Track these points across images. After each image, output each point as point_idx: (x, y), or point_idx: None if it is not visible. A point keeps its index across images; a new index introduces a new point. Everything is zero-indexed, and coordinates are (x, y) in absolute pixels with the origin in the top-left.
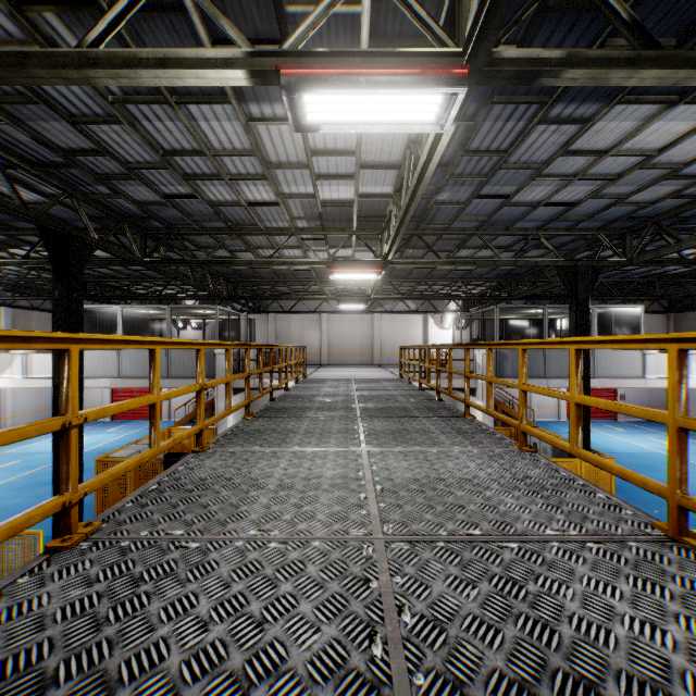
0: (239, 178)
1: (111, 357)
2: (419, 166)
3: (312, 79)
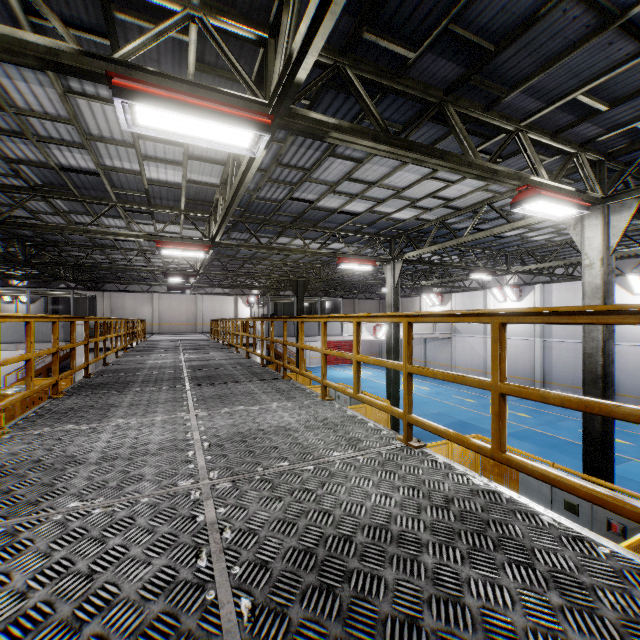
0: None
1: None
2: None
3: (166, 249)
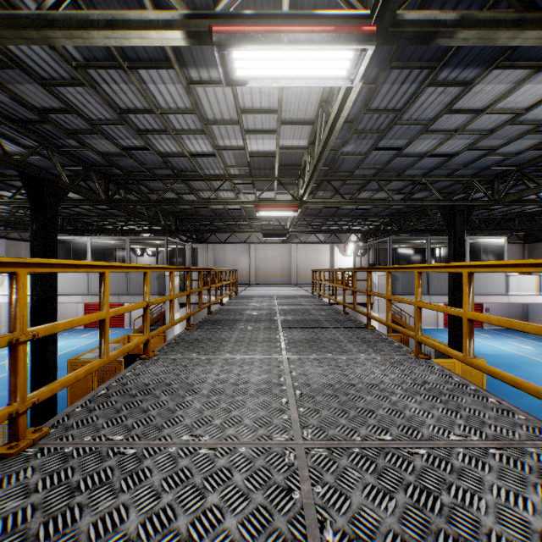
0: (183, 133)
1: (82, 278)
2: (330, 120)
3: (240, 37)
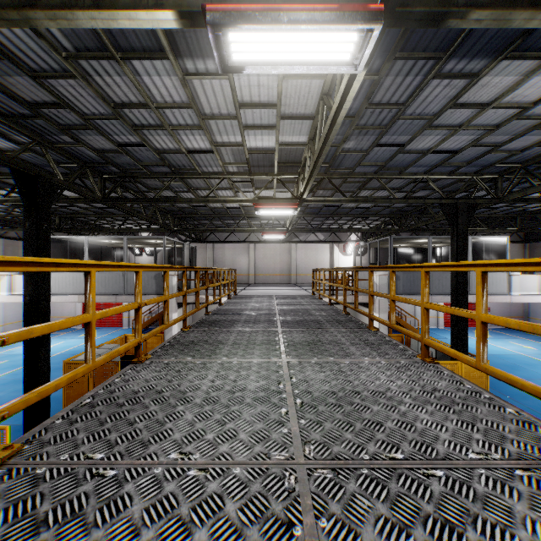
0: (179, 129)
1: (79, 277)
2: (331, 113)
3: (236, 16)
